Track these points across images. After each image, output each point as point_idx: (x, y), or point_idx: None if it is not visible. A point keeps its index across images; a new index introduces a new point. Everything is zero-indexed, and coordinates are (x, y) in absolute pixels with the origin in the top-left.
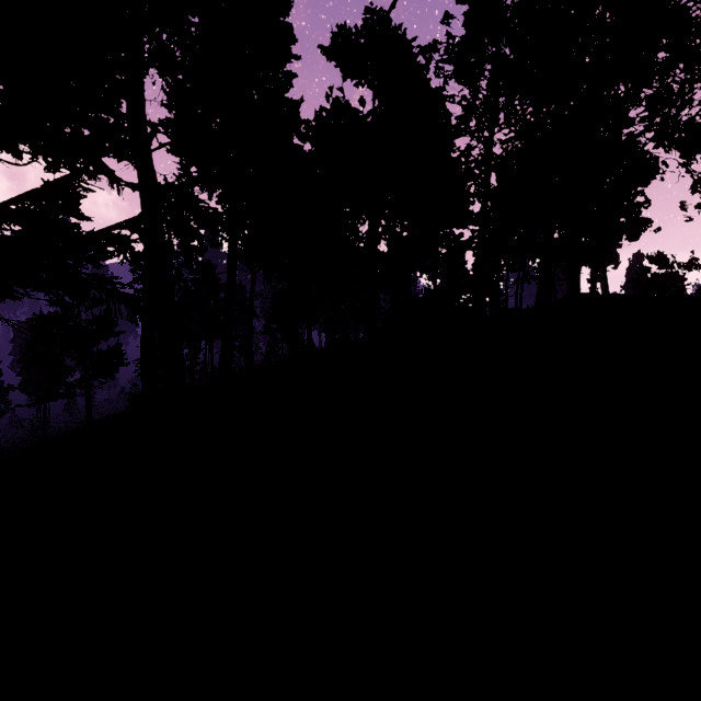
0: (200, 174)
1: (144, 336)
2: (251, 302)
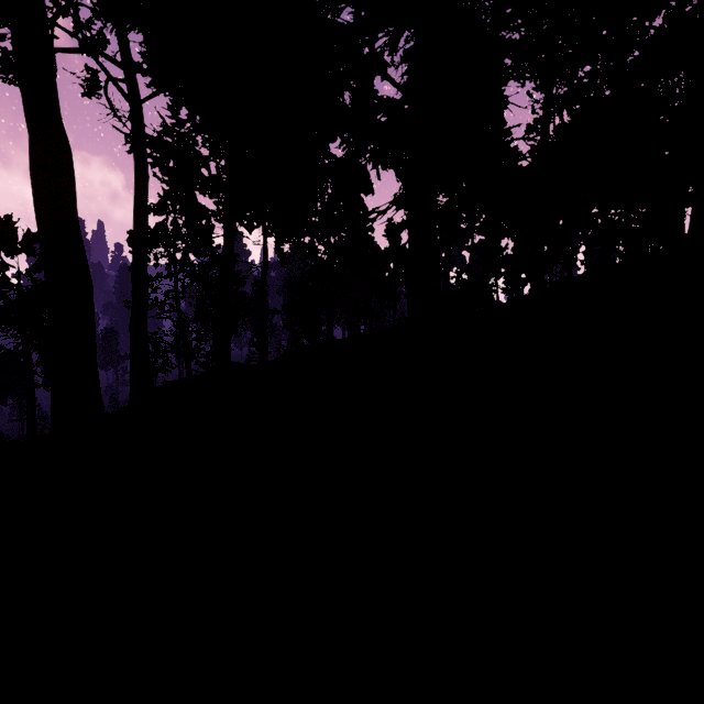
0: (192, 118)
1: (133, 321)
2: (263, 287)
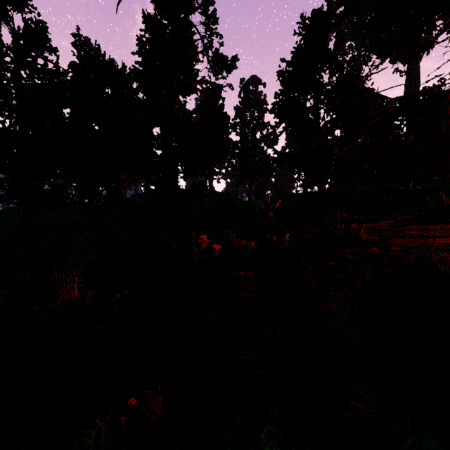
0: None
1: None
2: None
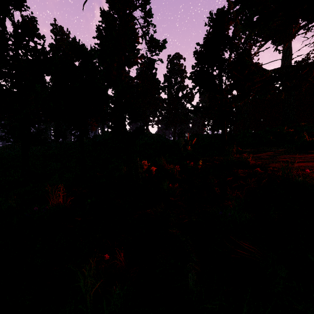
0: None
1: None
2: None
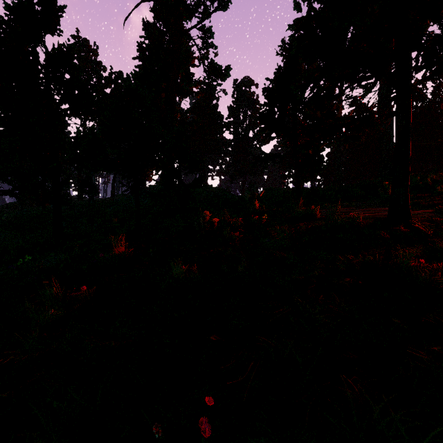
0: None
1: None
2: None
